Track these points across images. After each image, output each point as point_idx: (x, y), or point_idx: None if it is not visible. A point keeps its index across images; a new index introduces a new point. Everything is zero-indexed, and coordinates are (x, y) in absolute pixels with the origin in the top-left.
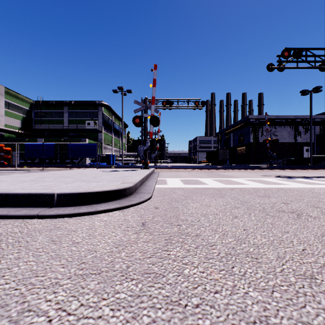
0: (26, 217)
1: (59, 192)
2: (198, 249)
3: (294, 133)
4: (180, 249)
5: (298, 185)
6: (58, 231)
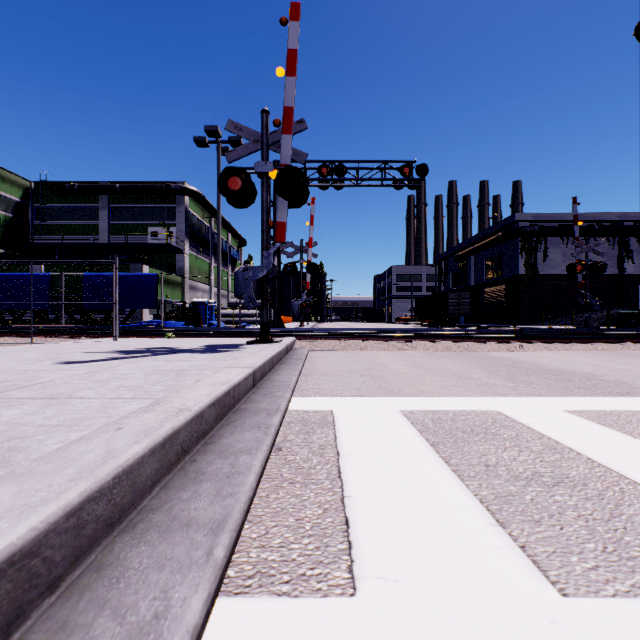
0: None
1: None
2: None
3: (617, 255)
4: None
5: None
6: None
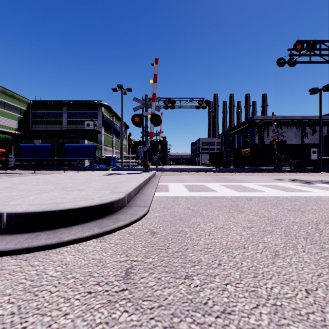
0: None
1: (10, 211)
2: None
3: (301, 134)
4: None
5: (324, 192)
6: None
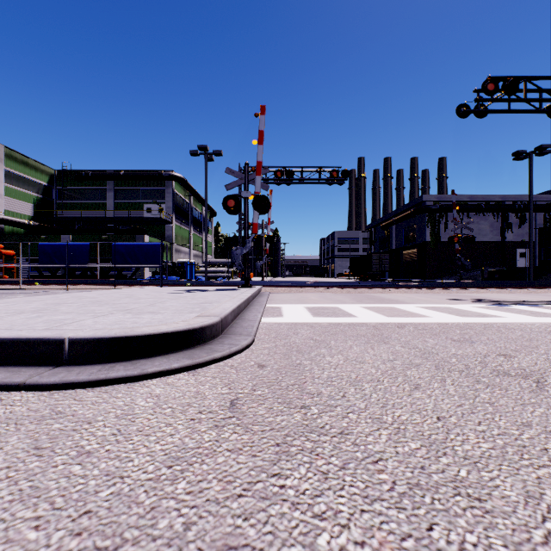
0: (1, 387)
1: (73, 337)
2: (347, 472)
3: (500, 226)
4: (306, 470)
5: (518, 317)
6: (55, 423)
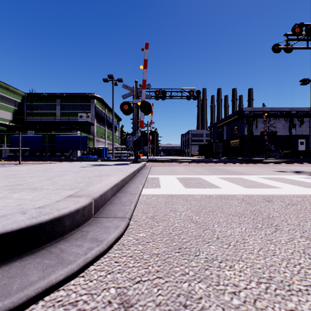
0: None
1: None
2: None
3: (288, 126)
4: None
5: None
6: None
